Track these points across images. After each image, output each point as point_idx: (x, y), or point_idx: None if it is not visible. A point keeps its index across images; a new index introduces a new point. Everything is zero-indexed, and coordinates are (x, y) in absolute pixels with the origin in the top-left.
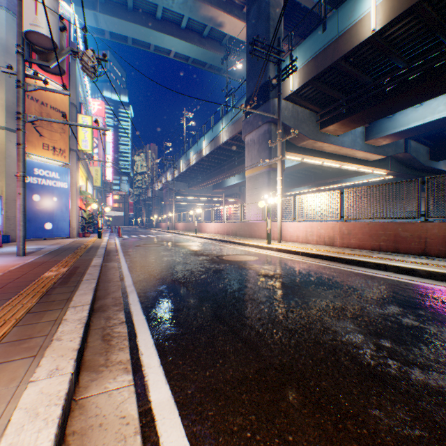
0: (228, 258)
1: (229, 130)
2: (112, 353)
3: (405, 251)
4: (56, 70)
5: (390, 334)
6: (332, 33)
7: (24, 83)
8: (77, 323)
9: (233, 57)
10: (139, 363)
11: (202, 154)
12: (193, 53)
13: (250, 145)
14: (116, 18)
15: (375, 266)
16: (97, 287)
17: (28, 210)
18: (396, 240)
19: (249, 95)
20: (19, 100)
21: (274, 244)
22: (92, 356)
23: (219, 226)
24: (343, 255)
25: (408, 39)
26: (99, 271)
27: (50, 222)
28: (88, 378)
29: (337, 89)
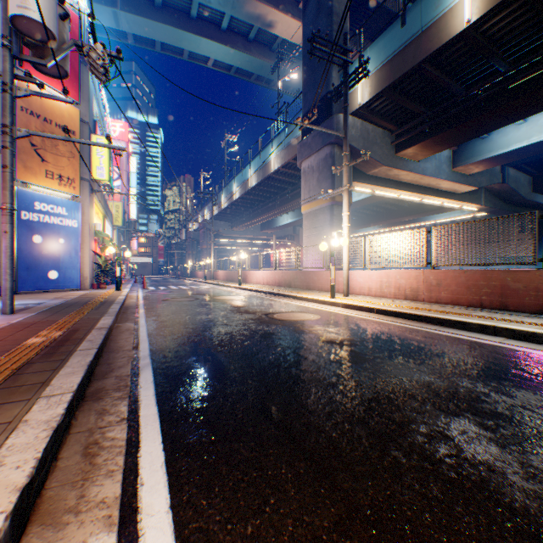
0: (281, 316)
1: (281, 155)
2: (92, 483)
3: (516, 309)
4: (56, 71)
5: (540, 445)
6: (414, 27)
7: (11, 87)
8: (42, 428)
9: (285, 66)
10: (134, 504)
11: (247, 186)
12: (236, 60)
13: (308, 173)
14: (141, 17)
15: (479, 329)
16: (96, 360)
17: (27, 255)
18: (504, 293)
19: (306, 111)
20: (5, 109)
21: (340, 299)
22: (57, 489)
23: (269, 275)
24: (434, 313)
25: (512, 33)
26: (103, 336)
27: (55, 270)
28: (37, 542)
29: (419, 101)
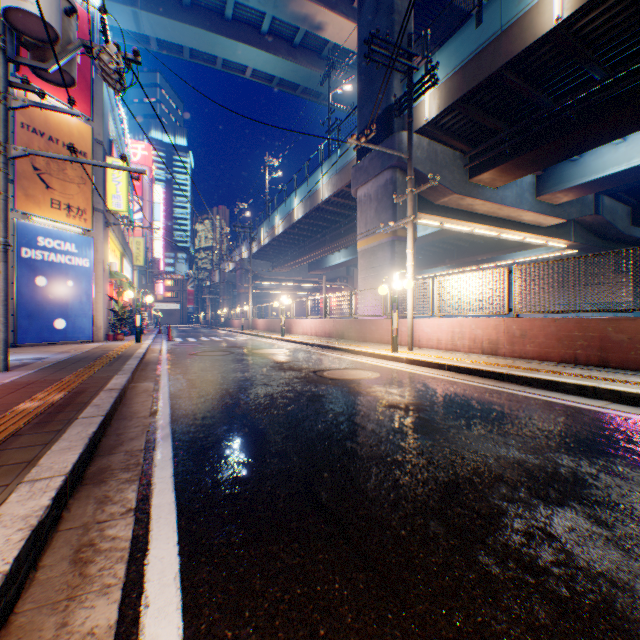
0: (332, 374)
1: (332, 182)
2: (80, 604)
3: (619, 365)
4: (60, 77)
5: None
6: (492, 27)
7: (5, 96)
8: (16, 527)
9: (337, 76)
10: (134, 637)
11: (292, 218)
12: (279, 70)
13: (364, 202)
14: (166, 18)
15: (576, 390)
16: (101, 431)
17: (29, 300)
18: (604, 346)
19: (362, 128)
20: None
21: (403, 353)
22: (31, 614)
23: (318, 324)
24: (519, 371)
25: (611, 33)
26: (113, 400)
27: (62, 318)
28: None
29: (497, 116)
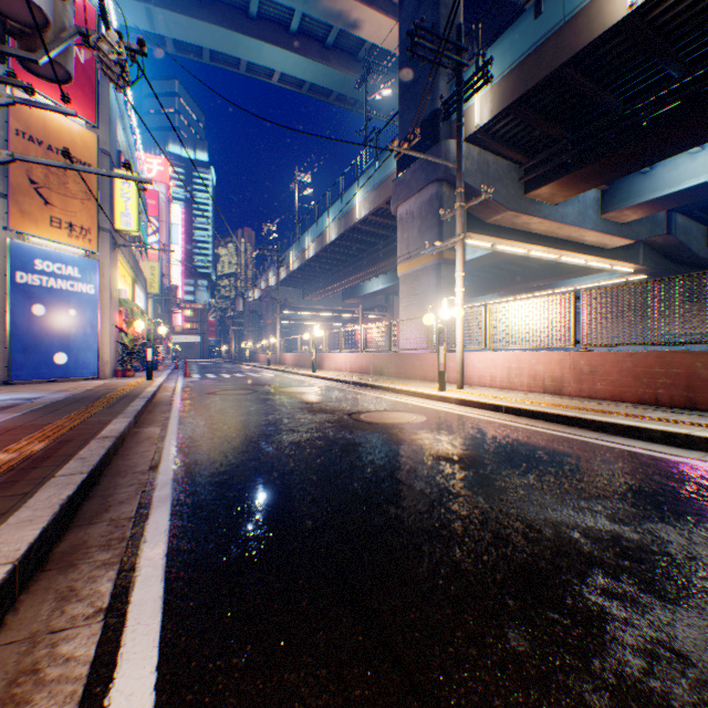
0: (371, 417)
1: (370, 199)
2: None
3: None
4: (53, 71)
5: None
6: (553, 17)
7: None
8: None
9: (375, 80)
10: None
11: (325, 240)
12: (310, 74)
13: (406, 221)
14: (183, 15)
15: (663, 438)
16: (82, 493)
17: (24, 332)
18: (692, 384)
19: (403, 137)
20: None
21: (452, 392)
22: None
23: (354, 358)
24: (591, 414)
25: (692, 22)
26: (104, 451)
27: (63, 352)
28: None
29: (558, 121)
